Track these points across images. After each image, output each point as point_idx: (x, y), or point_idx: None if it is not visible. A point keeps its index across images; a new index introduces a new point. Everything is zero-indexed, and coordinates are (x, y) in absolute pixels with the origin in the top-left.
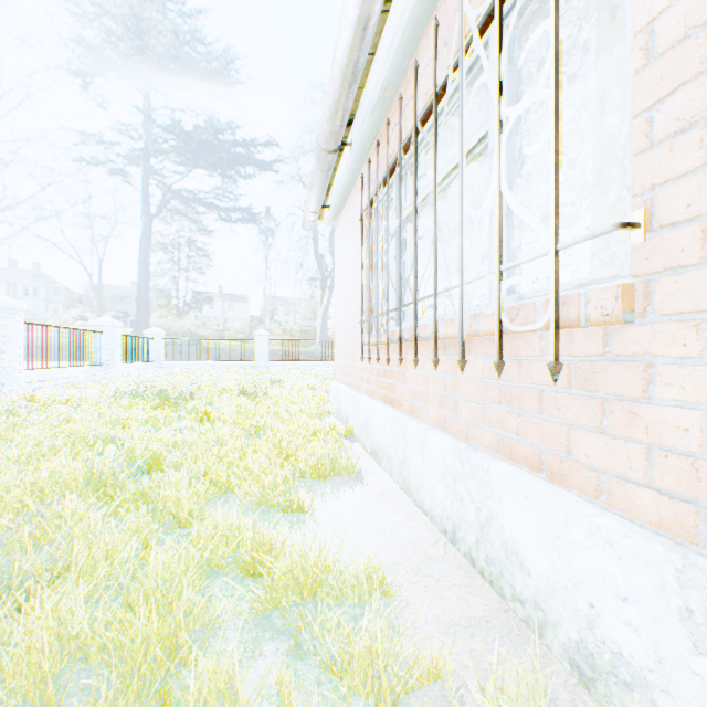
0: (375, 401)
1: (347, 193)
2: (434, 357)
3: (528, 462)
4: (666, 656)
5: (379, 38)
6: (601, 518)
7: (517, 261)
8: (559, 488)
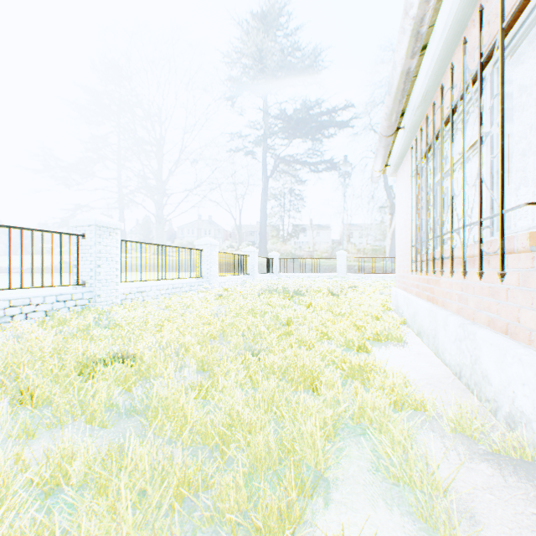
0: (419, 299)
1: (402, 155)
2: (450, 269)
3: (501, 329)
4: (535, 405)
5: (418, 68)
6: (519, 349)
7: (487, 217)
8: (509, 340)
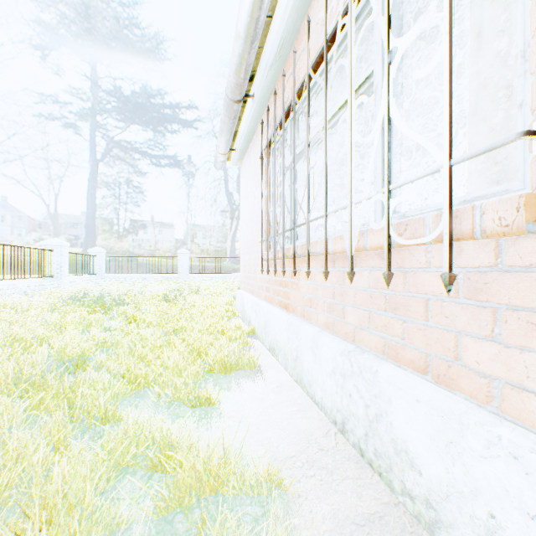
0: (272, 306)
1: (250, 138)
2: (325, 269)
3: (414, 364)
4: None
5: (276, 1)
6: (501, 428)
7: (407, 179)
8: (449, 392)
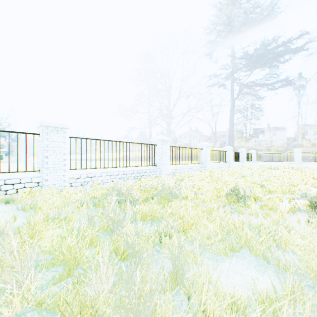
0: None
1: None
2: None
3: None
4: None
5: None
6: None
7: None
8: None
